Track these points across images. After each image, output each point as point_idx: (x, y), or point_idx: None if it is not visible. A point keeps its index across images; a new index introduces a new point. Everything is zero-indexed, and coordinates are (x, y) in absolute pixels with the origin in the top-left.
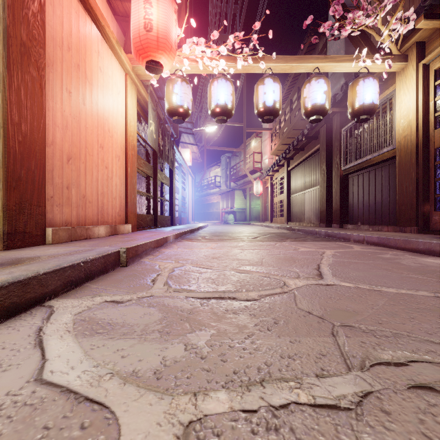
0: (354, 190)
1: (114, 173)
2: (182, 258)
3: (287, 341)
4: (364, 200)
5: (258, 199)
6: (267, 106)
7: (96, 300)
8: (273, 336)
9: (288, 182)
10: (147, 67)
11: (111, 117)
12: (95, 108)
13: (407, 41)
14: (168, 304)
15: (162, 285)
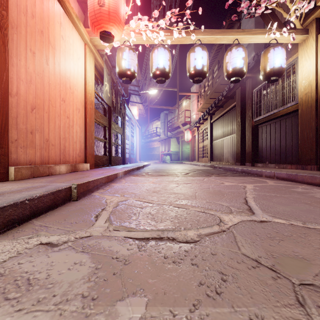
0: (263, 136)
1: (75, 122)
2: (127, 192)
3: (245, 317)
4: (271, 144)
5: (188, 144)
6: (197, 69)
7: (31, 242)
8: (225, 306)
9: (211, 131)
10: (101, 36)
11: (72, 77)
12: (57, 68)
13: (308, 18)
14: (104, 248)
15: (104, 222)
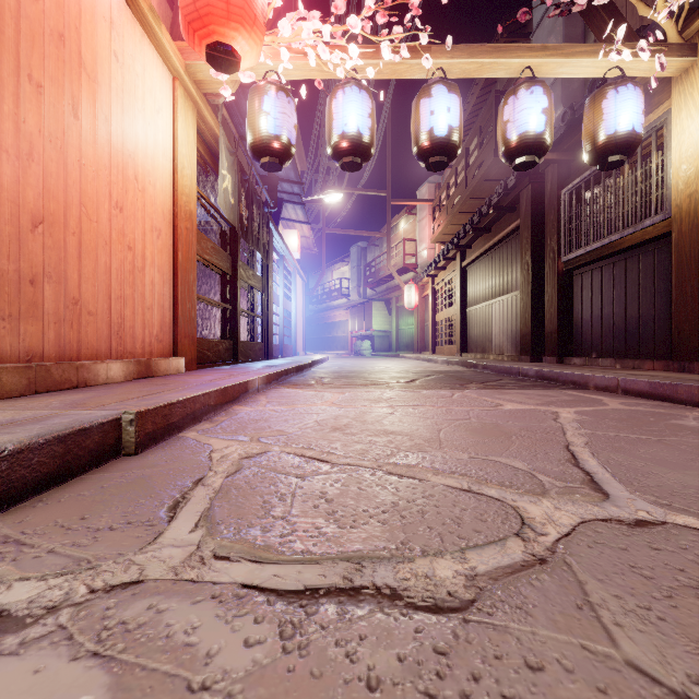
0: (584, 296)
1: (148, 261)
2: (269, 428)
3: None
4: (604, 314)
5: (411, 315)
6: (436, 138)
7: None
8: None
9: (462, 286)
10: (209, 56)
11: (142, 154)
12: (103, 129)
13: (696, 17)
14: (170, 639)
15: (191, 526)
